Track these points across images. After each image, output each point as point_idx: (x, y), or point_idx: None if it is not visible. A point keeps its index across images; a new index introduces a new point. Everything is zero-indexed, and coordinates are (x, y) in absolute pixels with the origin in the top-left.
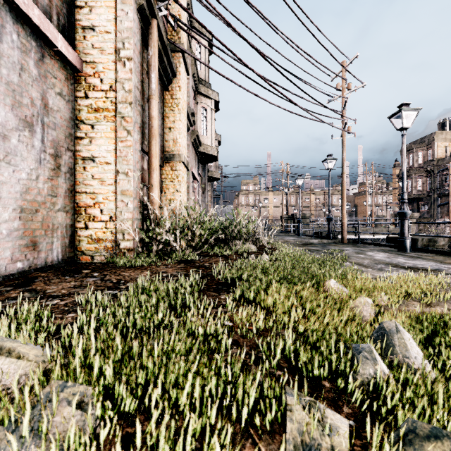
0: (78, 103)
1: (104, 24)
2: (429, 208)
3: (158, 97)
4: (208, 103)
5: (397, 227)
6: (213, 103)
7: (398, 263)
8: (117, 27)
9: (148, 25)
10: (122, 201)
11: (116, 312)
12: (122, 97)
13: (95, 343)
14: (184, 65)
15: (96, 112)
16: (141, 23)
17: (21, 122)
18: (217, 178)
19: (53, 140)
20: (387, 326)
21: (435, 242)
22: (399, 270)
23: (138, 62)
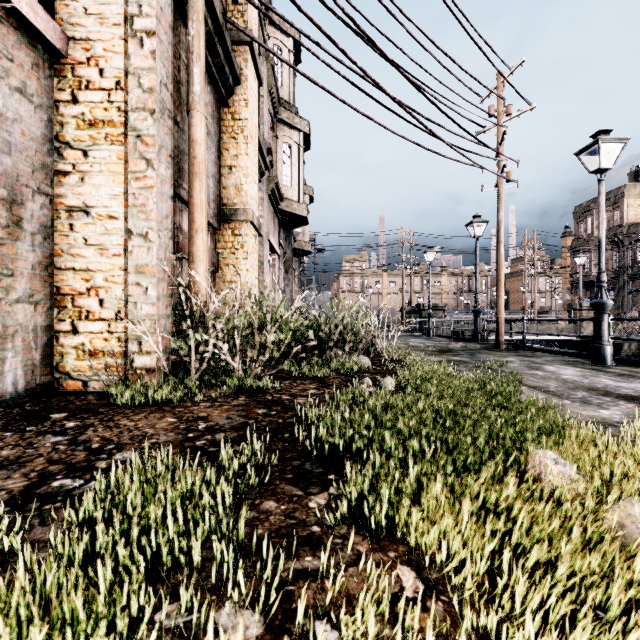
0: (60, 111)
1: None
2: (616, 296)
3: (211, 115)
4: (294, 136)
5: (571, 324)
6: (301, 137)
7: (608, 389)
8: None
9: None
10: (138, 285)
11: None
12: (138, 101)
13: None
14: (253, 67)
15: (91, 127)
16: None
17: None
18: (307, 251)
19: (4, 173)
20: None
21: None
22: (617, 402)
23: (168, 42)
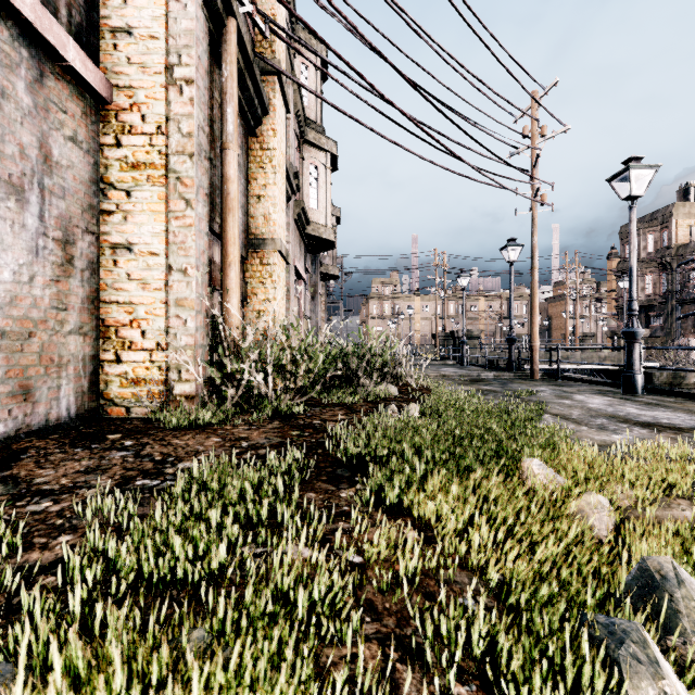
0: (105, 154)
1: (148, 24)
2: (664, 322)
3: (240, 147)
4: (321, 157)
5: (614, 352)
6: (328, 158)
7: (628, 416)
8: (169, 30)
9: (221, 28)
10: (178, 317)
11: (144, 538)
12: (178, 145)
13: (75, 644)
14: (281, 95)
15: (134, 169)
16: (209, 24)
17: (2, 186)
18: (334, 276)
19: (60, 216)
20: (657, 569)
21: (683, 379)
22: (632, 429)
23: (204, 87)
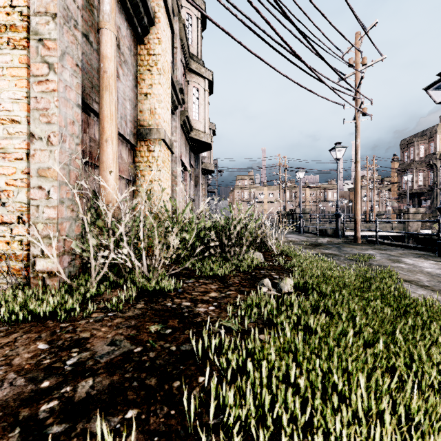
0: None
1: None
2: (431, 204)
3: (127, 47)
4: (201, 82)
5: (401, 224)
6: (206, 83)
7: None
8: None
9: None
10: (40, 188)
11: None
12: (40, 5)
13: None
14: (166, 14)
15: None
16: None
17: None
18: (211, 171)
19: None
20: None
21: None
22: None
23: None
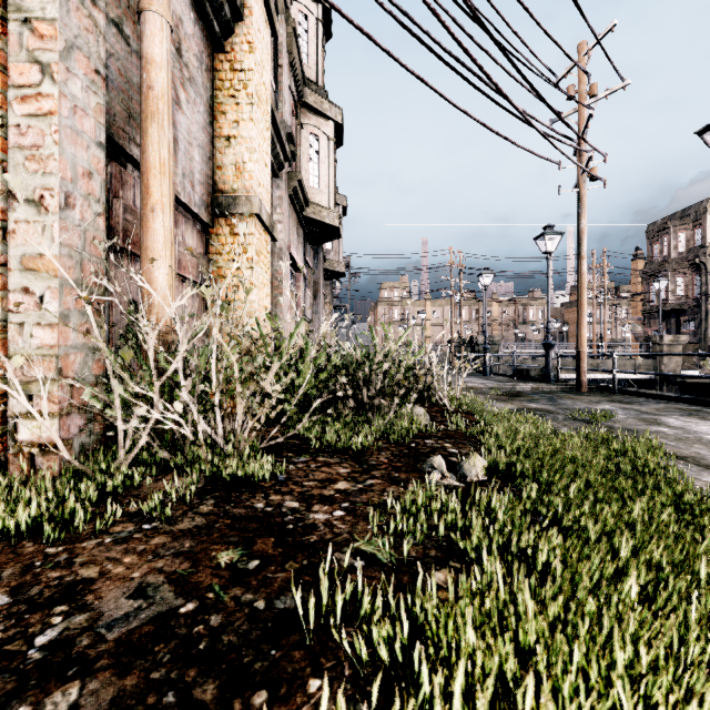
0: None
1: None
2: (697, 328)
3: (196, 56)
4: (323, 126)
5: (650, 360)
6: (331, 128)
7: None
8: None
9: None
10: (26, 292)
11: None
12: None
13: None
14: (263, 3)
15: None
16: None
17: None
18: (340, 273)
19: None
20: None
21: None
22: None
23: None
